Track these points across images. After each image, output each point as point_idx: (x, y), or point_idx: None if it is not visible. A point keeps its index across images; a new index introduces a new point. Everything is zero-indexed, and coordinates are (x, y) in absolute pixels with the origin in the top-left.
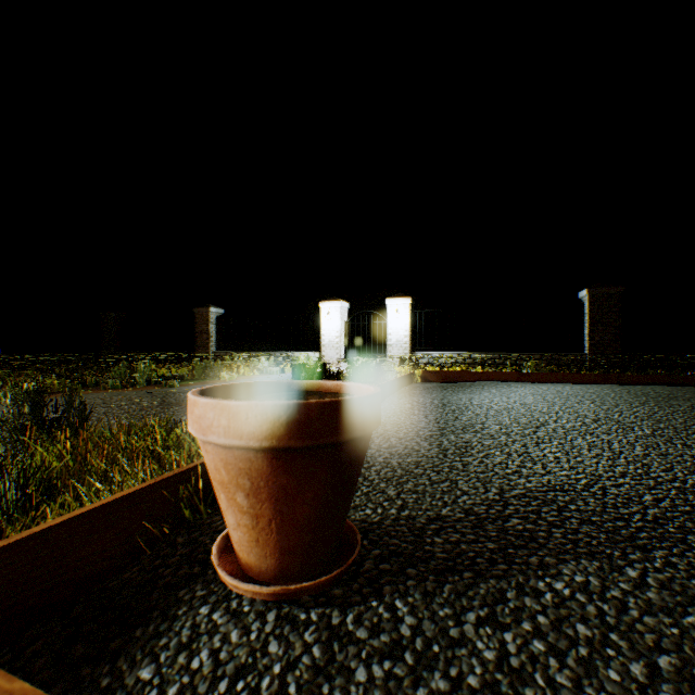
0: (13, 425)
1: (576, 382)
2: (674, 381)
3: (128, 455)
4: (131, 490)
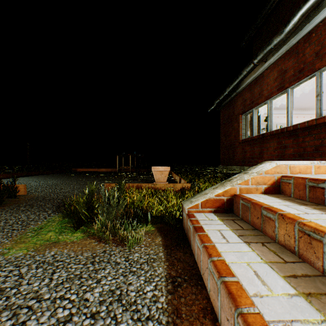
0: (108, 209)
1: (3, 178)
2: (29, 174)
3: (138, 191)
4: (160, 183)
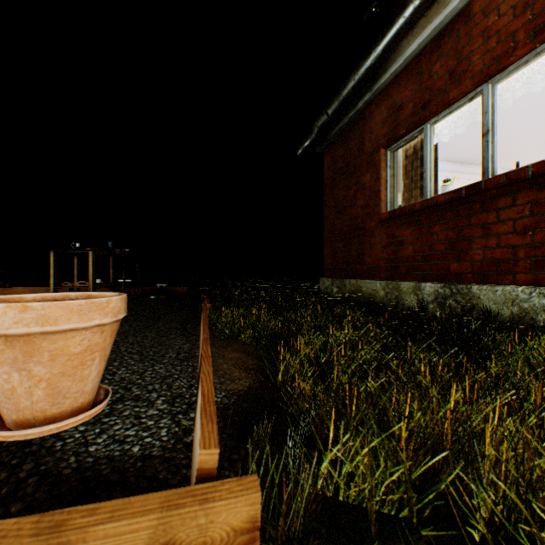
0: None
1: None
2: None
3: None
4: None
